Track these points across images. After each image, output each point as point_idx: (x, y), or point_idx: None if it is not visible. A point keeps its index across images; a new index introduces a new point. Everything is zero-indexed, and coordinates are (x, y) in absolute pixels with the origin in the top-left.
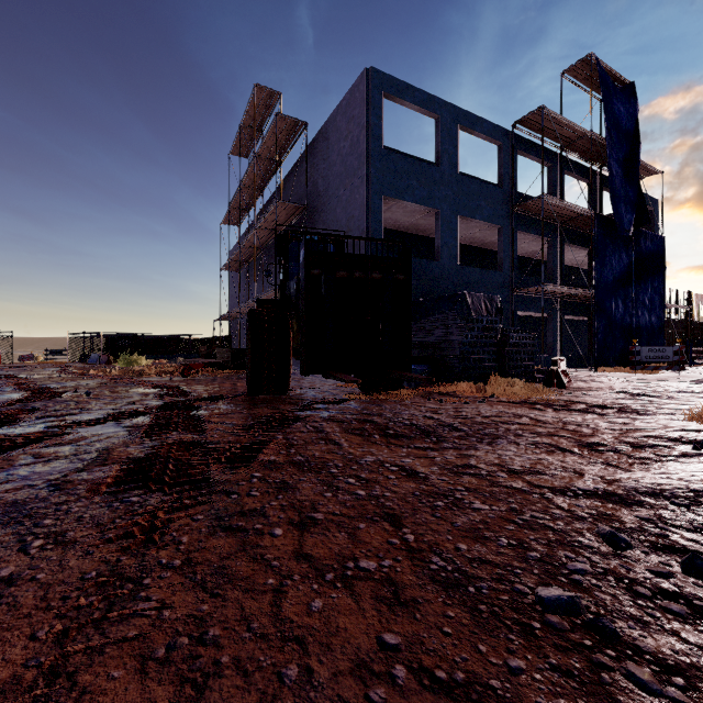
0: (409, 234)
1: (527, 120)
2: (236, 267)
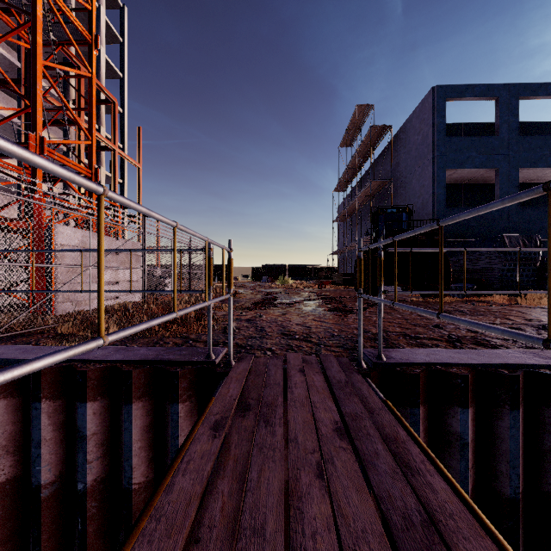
0: (476, 184)
1: None
2: (342, 219)
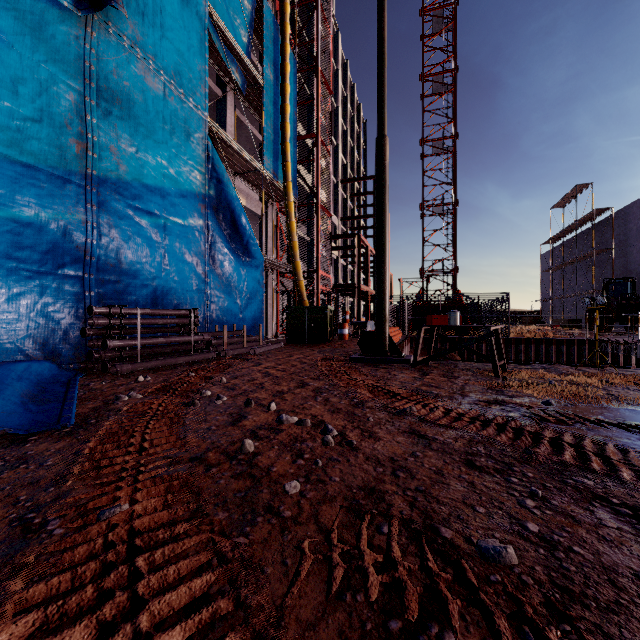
0: None
1: None
2: (552, 270)
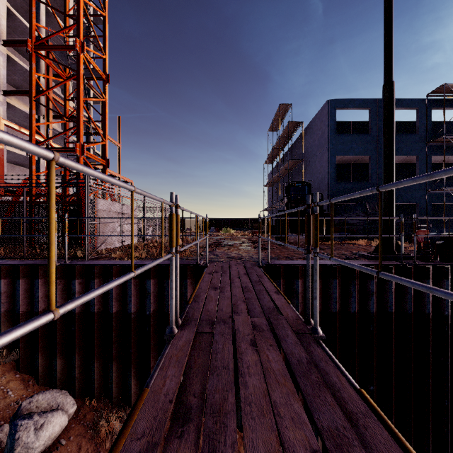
0: (360, 164)
1: (436, 91)
2: (271, 185)
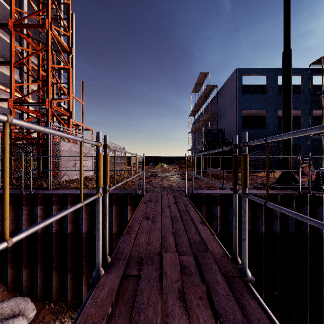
0: (260, 116)
1: (316, 62)
2: (193, 132)
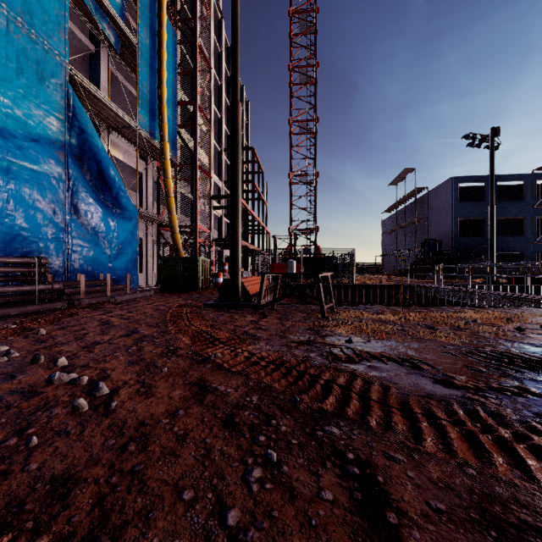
0: (478, 220)
1: (539, 169)
2: (389, 233)
